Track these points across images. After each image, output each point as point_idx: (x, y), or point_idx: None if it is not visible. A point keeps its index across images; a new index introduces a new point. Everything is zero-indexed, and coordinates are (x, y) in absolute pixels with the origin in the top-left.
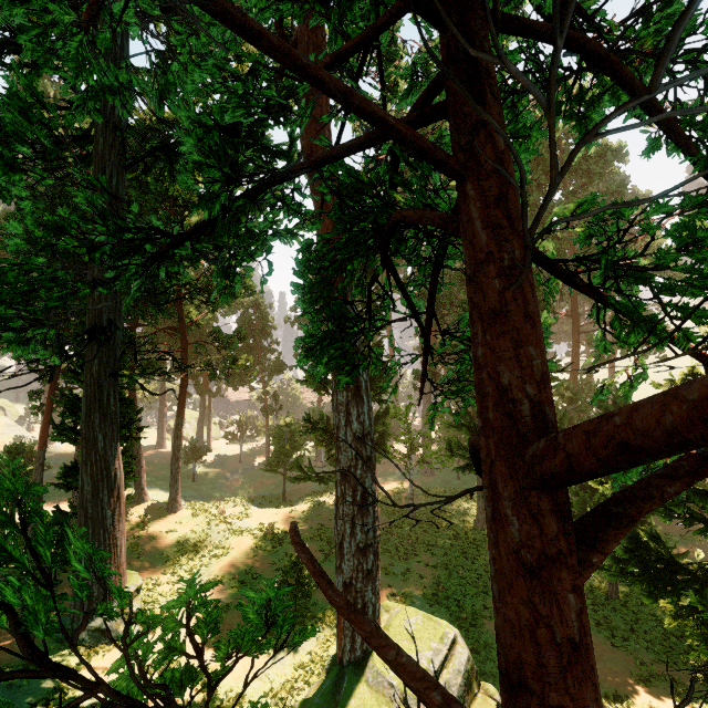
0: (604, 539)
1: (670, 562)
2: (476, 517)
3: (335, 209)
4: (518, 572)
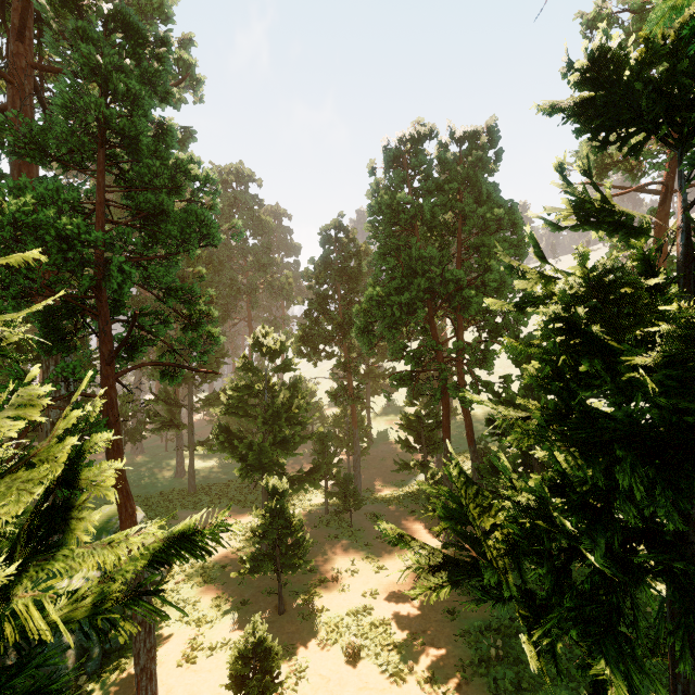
0: (120, 373)
1: (243, 439)
2: (176, 470)
3: (63, 303)
4: (104, 378)
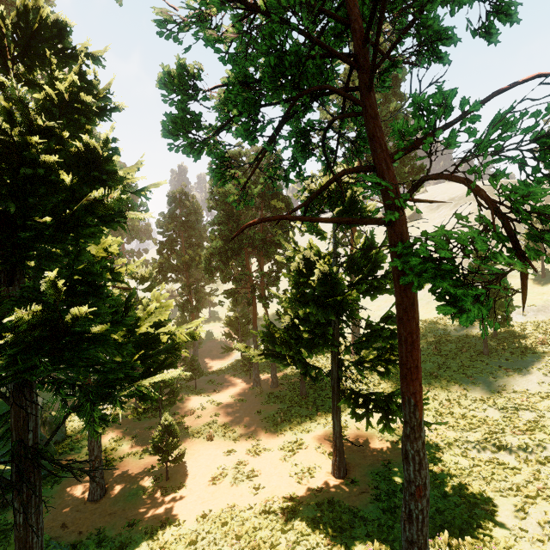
0: None
1: None
2: None
3: None
4: None
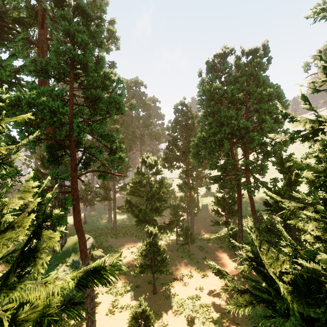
0: (79, 175)
1: (137, 206)
2: (108, 219)
3: (56, 143)
4: (72, 177)
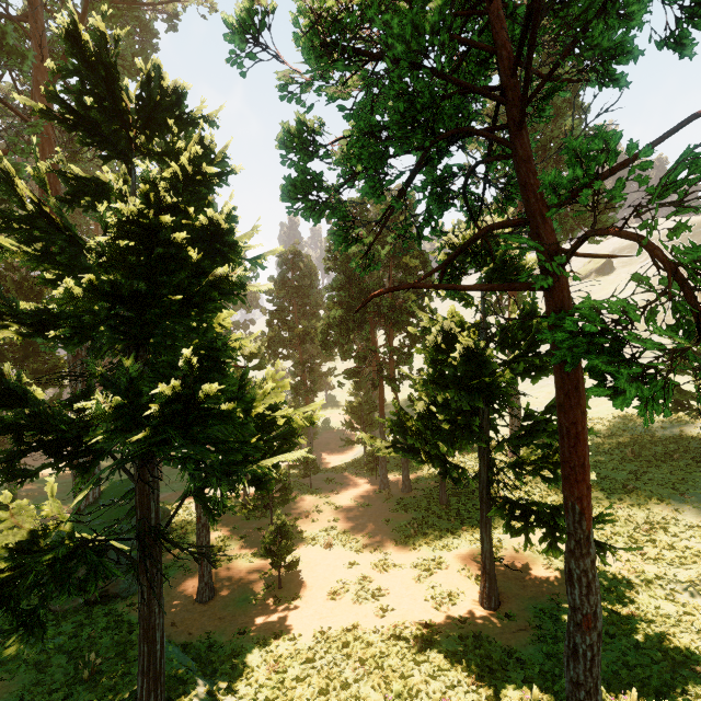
0: None
1: None
2: None
3: None
4: None
